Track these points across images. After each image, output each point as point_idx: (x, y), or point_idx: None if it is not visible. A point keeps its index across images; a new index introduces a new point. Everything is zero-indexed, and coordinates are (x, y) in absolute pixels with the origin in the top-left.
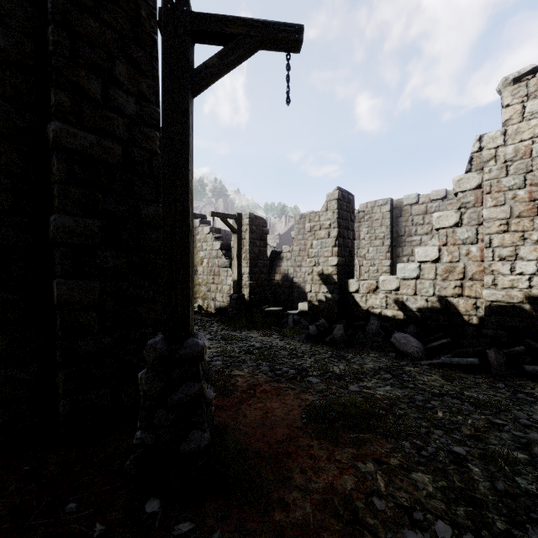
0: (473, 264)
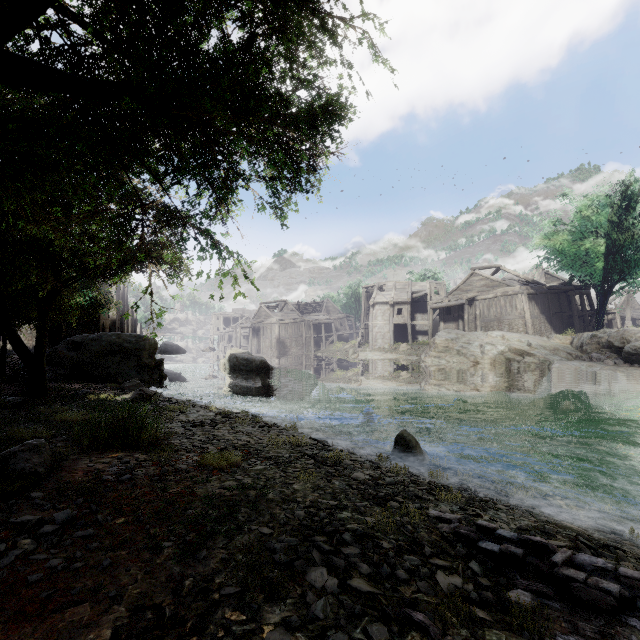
0: (31, 338)
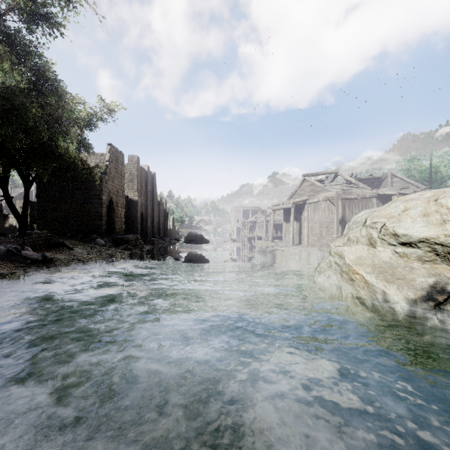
0: None
